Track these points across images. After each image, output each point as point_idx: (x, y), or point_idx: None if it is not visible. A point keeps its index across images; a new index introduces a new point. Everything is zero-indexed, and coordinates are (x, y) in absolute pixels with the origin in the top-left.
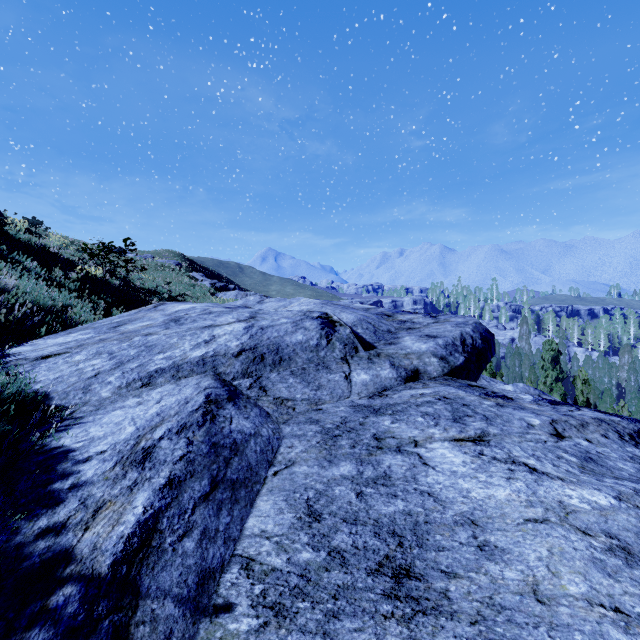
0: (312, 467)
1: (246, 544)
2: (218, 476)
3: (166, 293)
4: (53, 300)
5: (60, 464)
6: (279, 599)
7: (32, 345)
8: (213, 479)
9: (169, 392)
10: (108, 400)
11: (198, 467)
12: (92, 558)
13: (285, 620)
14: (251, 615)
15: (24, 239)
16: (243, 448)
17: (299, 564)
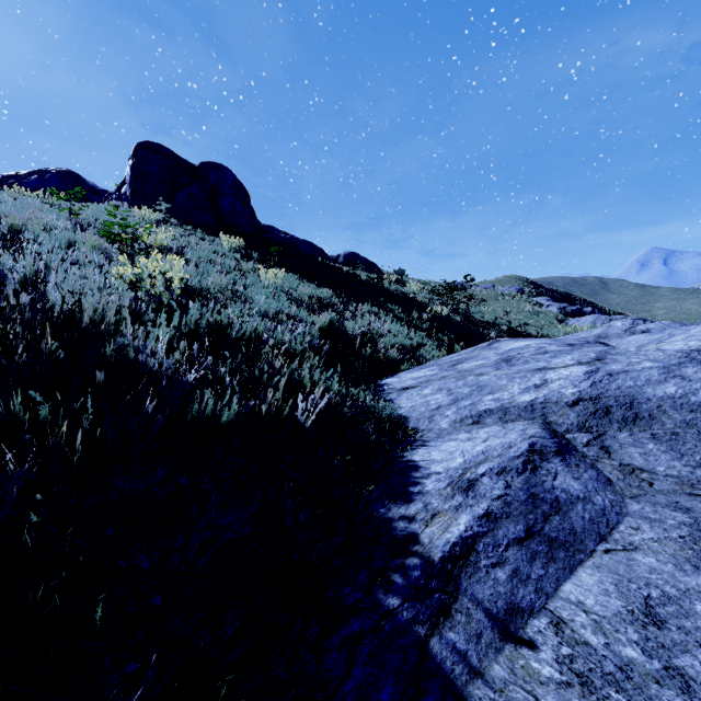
0: (663, 563)
1: (559, 604)
2: (534, 527)
3: (505, 325)
4: (411, 339)
5: (412, 473)
6: (587, 673)
7: (398, 377)
8: (528, 528)
9: (495, 433)
10: (445, 431)
11: (514, 511)
12: (429, 547)
13: (590, 695)
14: (554, 667)
15: (394, 289)
16: (566, 509)
17: (619, 656)
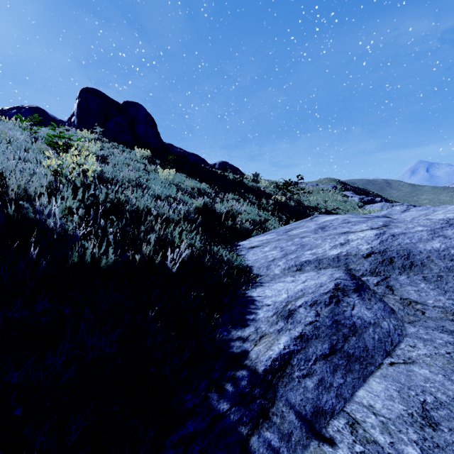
0: (435, 374)
1: (354, 407)
2: (336, 345)
3: (323, 208)
4: (260, 216)
5: (250, 305)
6: None
7: (249, 241)
8: (332, 346)
9: (311, 277)
10: (277, 276)
11: (321, 333)
12: (255, 362)
13: None
14: None
15: (250, 185)
16: (361, 332)
17: (402, 453)
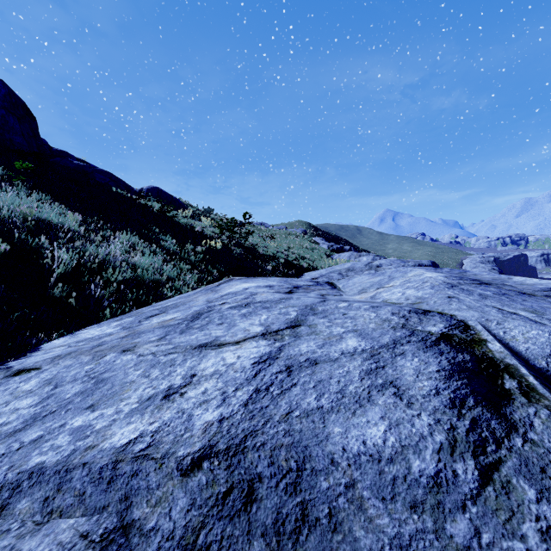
0: None
1: None
2: None
3: (283, 258)
4: (163, 274)
5: None
6: None
7: (72, 336)
8: None
9: None
10: None
11: None
12: None
13: None
14: None
15: (183, 222)
16: None
17: None
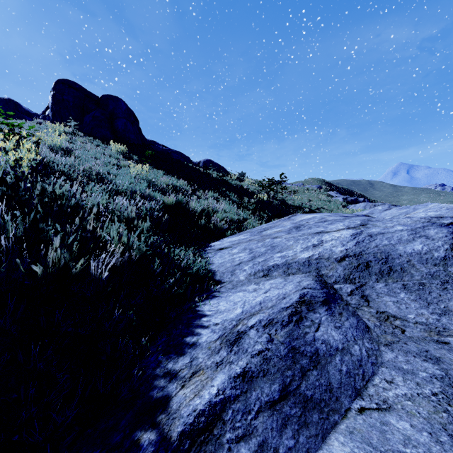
0: (418, 431)
1: None
2: (290, 385)
3: (307, 208)
4: (239, 215)
5: (195, 324)
6: None
7: (221, 241)
8: (284, 387)
9: (276, 285)
10: (241, 282)
11: (272, 368)
12: (173, 417)
13: None
14: None
15: (234, 183)
16: (325, 362)
17: None
